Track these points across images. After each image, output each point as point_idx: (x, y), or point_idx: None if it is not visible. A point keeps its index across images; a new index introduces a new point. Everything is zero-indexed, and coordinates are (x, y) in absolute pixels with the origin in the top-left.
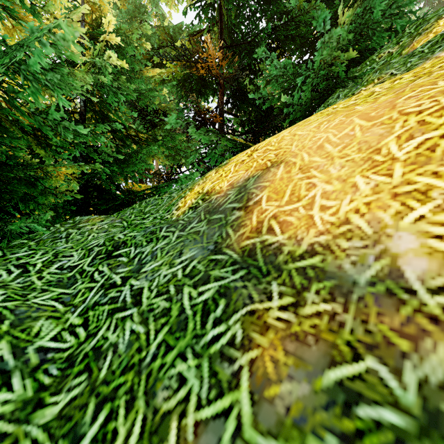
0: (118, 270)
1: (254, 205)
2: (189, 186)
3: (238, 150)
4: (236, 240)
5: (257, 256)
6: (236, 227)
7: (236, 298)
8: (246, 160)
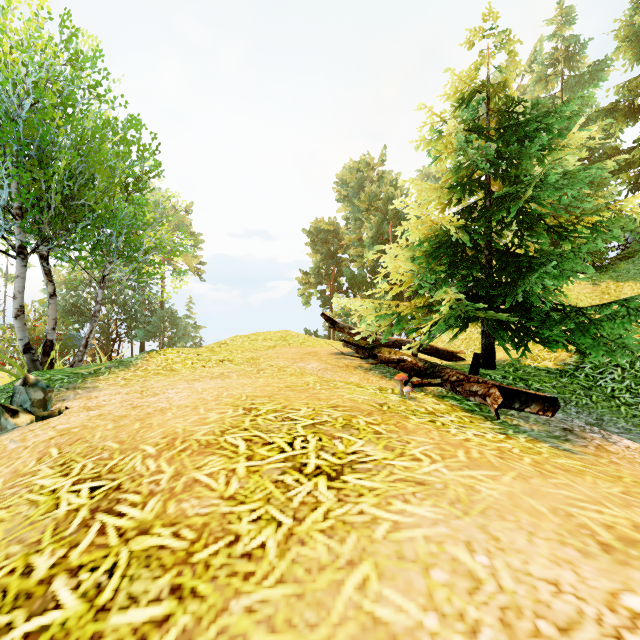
0: None
1: None
2: None
3: None
4: None
5: None
6: None
7: None
8: None
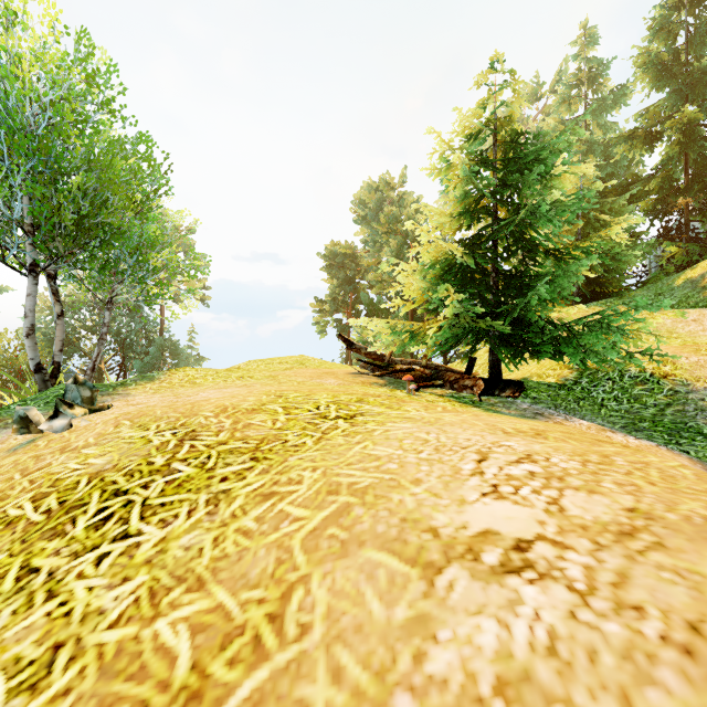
0: (666, 296)
1: (705, 278)
2: (675, 277)
3: (703, 252)
4: (700, 286)
5: (705, 287)
6: (700, 283)
7: (700, 292)
8: (704, 267)
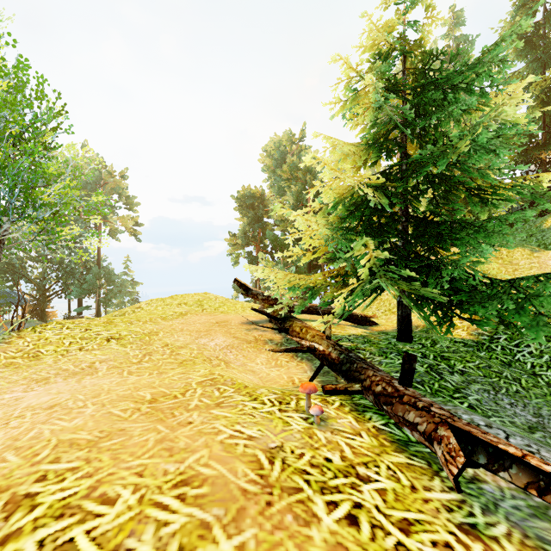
0: (537, 237)
1: None
2: (542, 220)
3: None
4: None
5: None
6: None
7: None
8: None
